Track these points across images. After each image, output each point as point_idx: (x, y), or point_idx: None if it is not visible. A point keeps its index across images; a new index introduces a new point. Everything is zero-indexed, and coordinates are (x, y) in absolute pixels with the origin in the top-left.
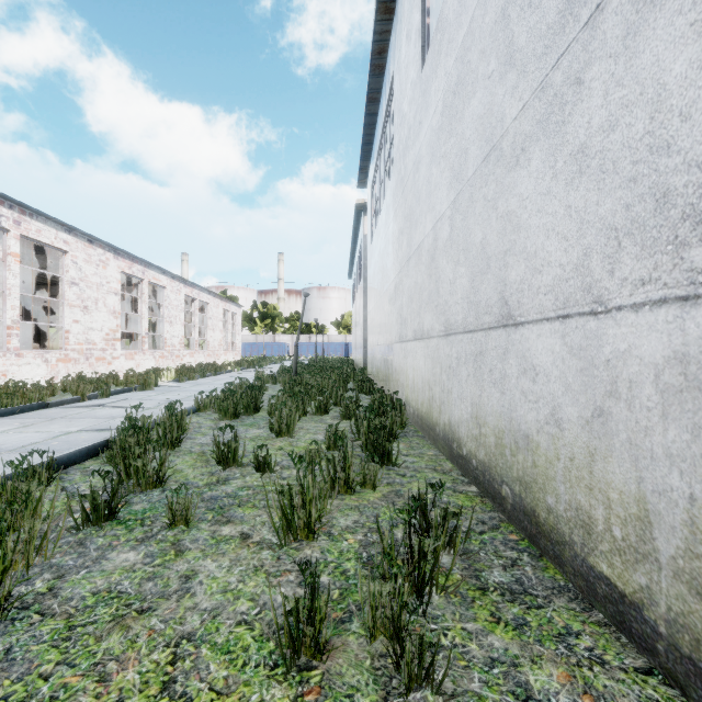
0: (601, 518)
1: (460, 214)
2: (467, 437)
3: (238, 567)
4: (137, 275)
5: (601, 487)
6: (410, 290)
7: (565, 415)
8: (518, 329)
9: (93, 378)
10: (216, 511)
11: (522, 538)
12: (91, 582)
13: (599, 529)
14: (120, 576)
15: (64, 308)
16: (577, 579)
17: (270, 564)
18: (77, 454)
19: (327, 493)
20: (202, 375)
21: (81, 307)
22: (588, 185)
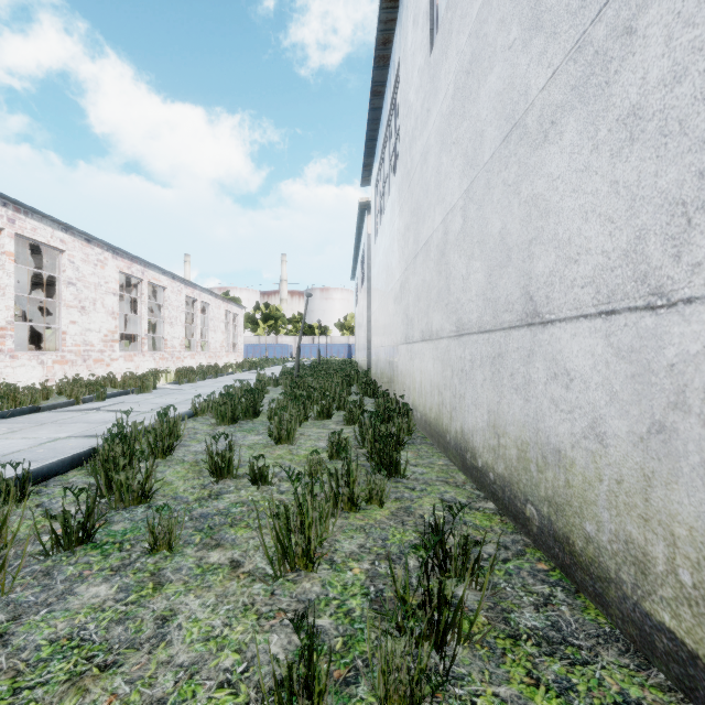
0: (662, 556)
1: (474, 203)
2: (483, 447)
3: (225, 605)
4: (137, 276)
5: (662, 519)
6: (417, 288)
7: (610, 429)
8: (546, 328)
9: (90, 381)
10: (205, 532)
11: (552, 567)
12: (50, 626)
13: (658, 569)
14: (85, 617)
15: (60, 309)
16: (627, 626)
17: (262, 601)
18: (59, 464)
19: (329, 512)
20: (202, 377)
21: (78, 308)
22: (642, 154)
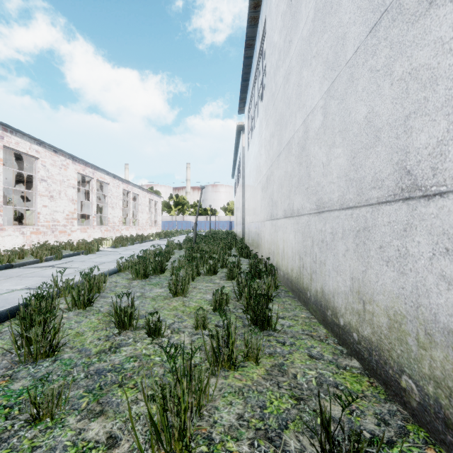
0: None
1: (335, 99)
2: (346, 309)
3: None
4: (89, 175)
5: None
6: (280, 178)
7: None
8: (432, 201)
9: (55, 245)
10: (93, 394)
11: None
12: None
13: None
14: None
15: (36, 197)
16: None
17: None
18: None
19: (209, 379)
20: (132, 243)
21: (49, 196)
22: None
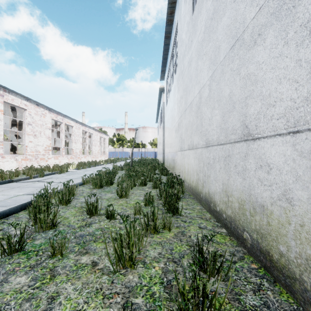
0: None
1: (215, 82)
2: (220, 201)
3: (86, 290)
4: (59, 121)
5: None
6: (186, 125)
7: (295, 196)
8: (255, 142)
9: (38, 168)
10: (81, 245)
11: (259, 266)
12: None
13: None
14: (10, 297)
15: (25, 135)
16: (307, 306)
17: (106, 287)
18: (15, 208)
19: (143, 235)
20: (89, 166)
21: (33, 135)
22: None
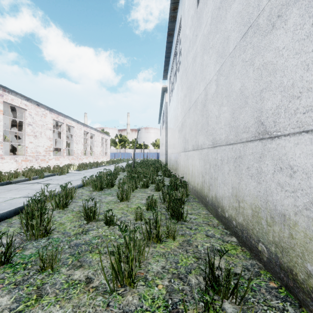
0: None
1: (223, 76)
2: (229, 206)
3: None
4: (61, 121)
5: None
6: (190, 124)
7: None
8: (274, 140)
9: (38, 169)
10: (75, 256)
11: (279, 285)
12: None
13: None
14: None
15: (25, 136)
16: None
17: (100, 312)
18: (8, 213)
19: (144, 246)
20: (90, 167)
21: (33, 136)
22: None
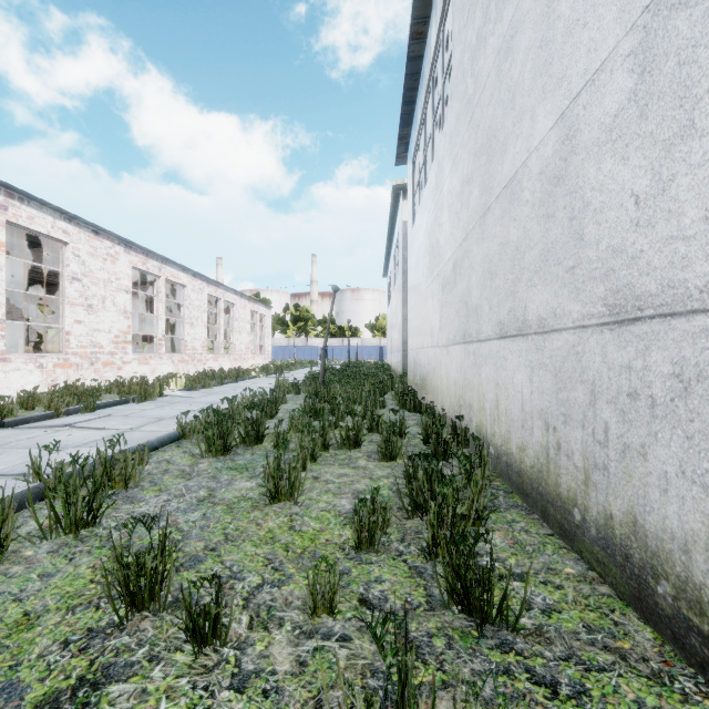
0: None
1: (696, 1)
2: None
3: None
4: (153, 272)
5: None
6: (489, 259)
7: None
8: None
9: (92, 387)
10: None
11: None
12: None
13: None
14: None
15: (64, 307)
16: None
17: None
18: None
19: None
20: (220, 382)
21: (85, 306)
22: None
